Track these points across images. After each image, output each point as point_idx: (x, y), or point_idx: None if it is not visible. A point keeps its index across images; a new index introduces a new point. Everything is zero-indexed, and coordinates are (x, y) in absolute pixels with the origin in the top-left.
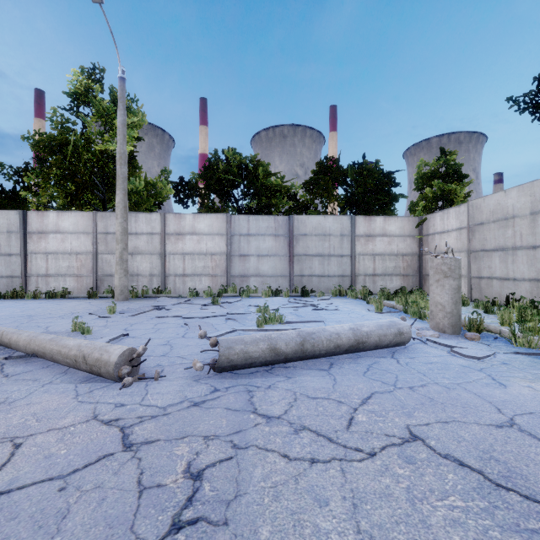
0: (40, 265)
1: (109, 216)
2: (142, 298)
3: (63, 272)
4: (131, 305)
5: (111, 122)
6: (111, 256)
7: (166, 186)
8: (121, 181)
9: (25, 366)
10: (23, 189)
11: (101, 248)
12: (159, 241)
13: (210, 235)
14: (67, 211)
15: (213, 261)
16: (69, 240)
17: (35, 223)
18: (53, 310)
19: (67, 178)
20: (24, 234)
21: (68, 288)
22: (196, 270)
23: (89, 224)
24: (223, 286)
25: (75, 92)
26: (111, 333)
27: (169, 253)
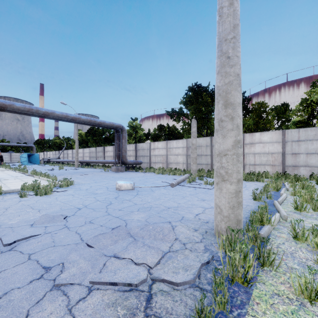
0: None
1: None
2: None
3: None
4: None
5: None
6: None
7: None
8: None
9: None
10: None
11: None
12: None
13: None
14: None
15: None
16: None
17: None
18: None
19: None
20: None
21: None
22: None
23: None
24: None
25: None
26: None
27: None
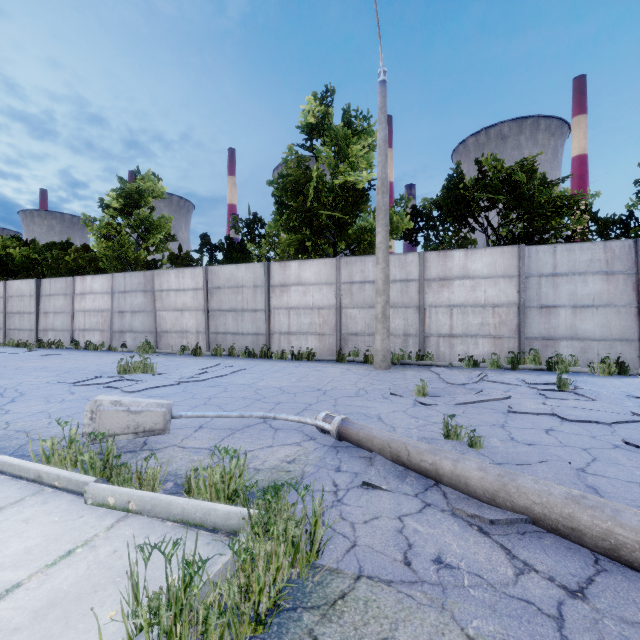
0: (283, 321)
1: (354, 261)
2: (399, 365)
3: (305, 329)
4: (409, 378)
5: (346, 149)
6: (357, 310)
7: (403, 219)
8: (382, 215)
9: (545, 552)
10: (250, 241)
11: (345, 301)
12: (417, 290)
13: (491, 279)
14: (309, 259)
15: (495, 315)
16: (311, 292)
17: (277, 275)
18: (332, 382)
19: (304, 222)
20: (268, 288)
21: (310, 348)
22: (468, 329)
23: (331, 273)
24: (512, 353)
25: (306, 124)
26: (526, 454)
27: (429, 305)
